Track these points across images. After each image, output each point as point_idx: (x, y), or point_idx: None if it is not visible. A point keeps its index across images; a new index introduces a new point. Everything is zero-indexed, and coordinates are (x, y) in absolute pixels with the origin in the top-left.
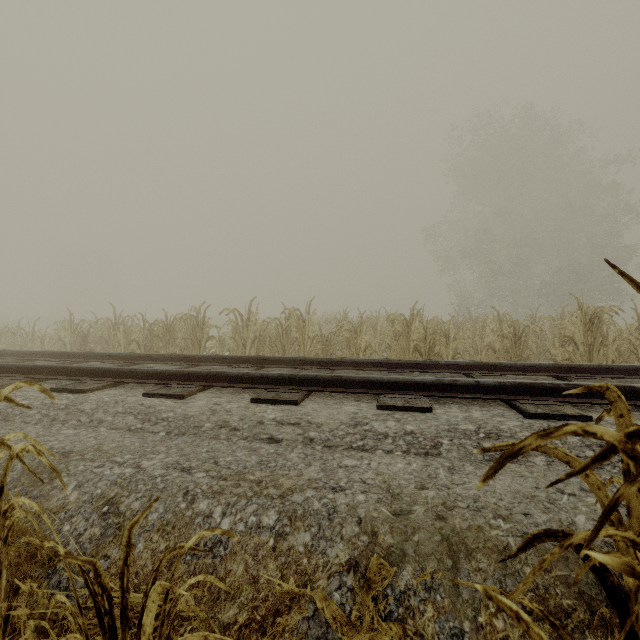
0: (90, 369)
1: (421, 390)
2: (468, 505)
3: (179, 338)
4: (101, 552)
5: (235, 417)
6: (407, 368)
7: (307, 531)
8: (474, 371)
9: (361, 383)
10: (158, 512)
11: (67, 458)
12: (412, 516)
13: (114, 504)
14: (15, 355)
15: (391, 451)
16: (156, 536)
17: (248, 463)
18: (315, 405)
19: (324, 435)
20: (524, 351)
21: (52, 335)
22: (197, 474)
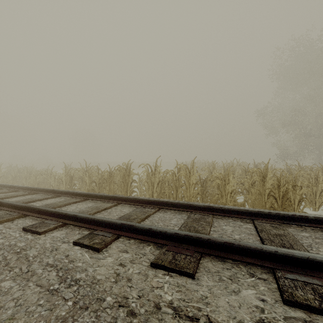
0: (51, 212)
1: None
2: None
3: (117, 180)
4: None
5: (134, 292)
6: (276, 219)
7: None
8: None
9: (252, 252)
10: None
11: None
12: None
13: None
14: (33, 190)
15: None
16: None
17: None
18: (211, 280)
19: None
20: None
21: (59, 175)
22: None
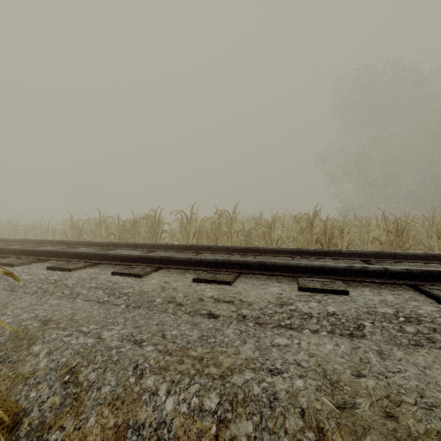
0: (76, 253)
1: (334, 274)
2: (415, 400)
3: (142, 231)
4: (58, 422)
5: (180, 294)
6: (314, 255)
7: (249, 419)
8: (371, 258)
9: (282, 267)
10: (110, 385)
11: (45, 326)
12: (358, 411)
13: (74, 373)
14: (32, 242)
15: (317, 331)
16: (106, 411)
17: (191, 338)
18: (245, 285)
19: (255, 313)
20: (406, 243)
21: (60, 229)
22: (147, 347)
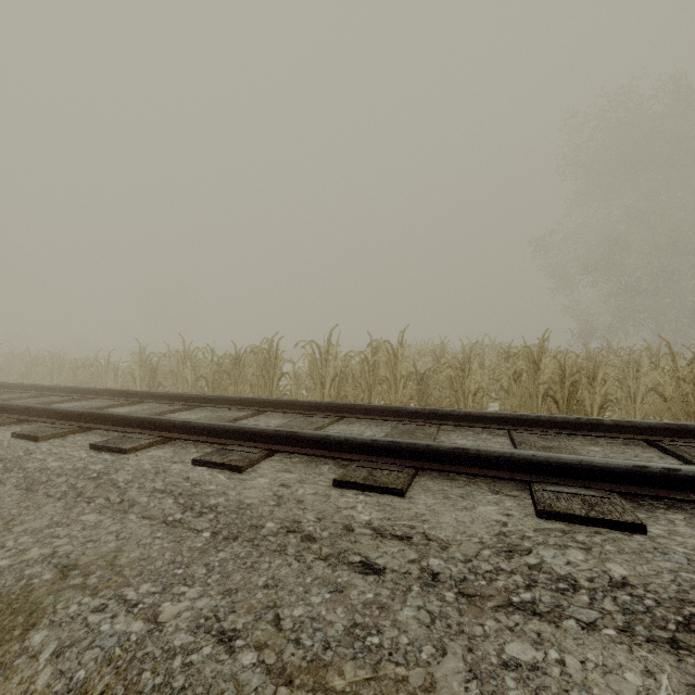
0: (138, 419)
1: (604, 480)
2: None
3: (250, 374)
4: None
5: (310, 514)
6: (550, 427)
7: None
8: (662, 437)
9: (498, 461)
10: None
11: (63, 581)
12: None
13: None
14: (80, 392)
15: (594, 625)
16: None
17: (331, 630)
18: (430, 498)
19: (456, 568)
20: None
21: (125, 367)
22: (242, 655)
